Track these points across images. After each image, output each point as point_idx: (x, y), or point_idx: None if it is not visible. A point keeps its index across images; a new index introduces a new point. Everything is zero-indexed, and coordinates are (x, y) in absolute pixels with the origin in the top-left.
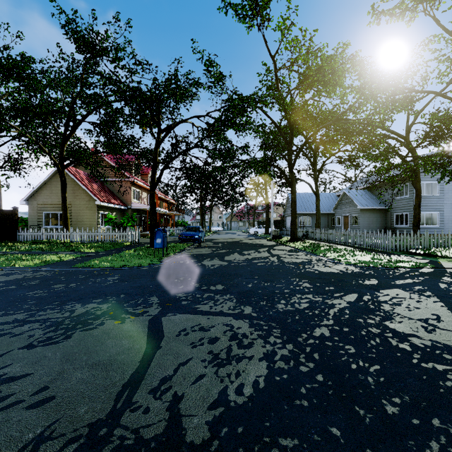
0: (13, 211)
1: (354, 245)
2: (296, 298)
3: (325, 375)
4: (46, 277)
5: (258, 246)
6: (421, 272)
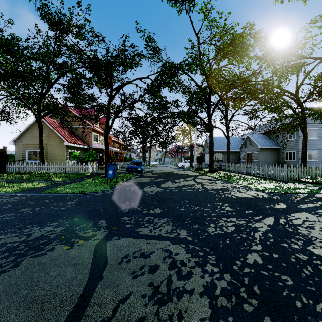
0: (3, 150)
1: (258, 175)
2: (223, 221)
3: (272, 317)
4: (18, 202)
5: (185, 175)
6: (317, 197)
